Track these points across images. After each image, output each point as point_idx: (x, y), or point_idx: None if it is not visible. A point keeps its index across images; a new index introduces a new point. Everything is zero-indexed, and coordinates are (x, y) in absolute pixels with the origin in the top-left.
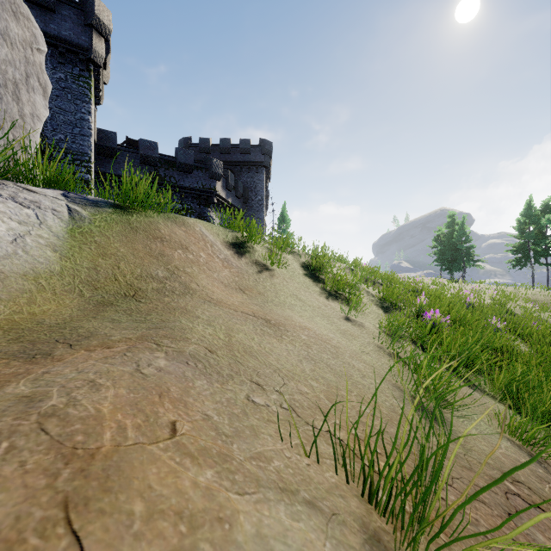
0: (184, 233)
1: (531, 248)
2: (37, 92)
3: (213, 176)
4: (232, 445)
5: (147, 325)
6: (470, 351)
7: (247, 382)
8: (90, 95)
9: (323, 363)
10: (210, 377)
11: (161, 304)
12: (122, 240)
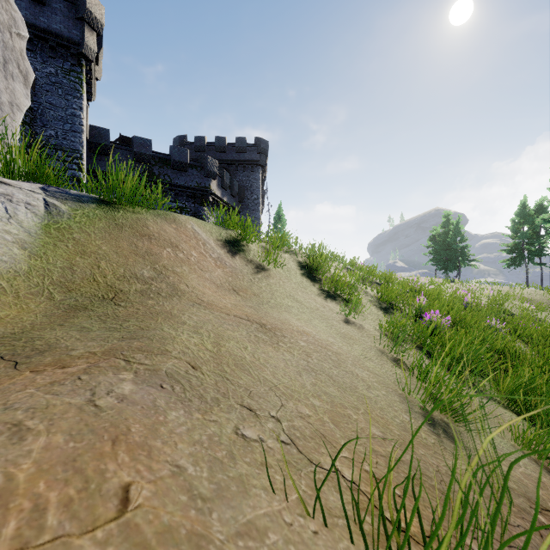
0: (175, 231)
1: (525, 248)
2: (17, 80)
3: (209, 175)
4: (210, 515)
5: (121, 333)
6: (475, 355)
7: (236, 407)
8: (82, 90)
9: (324, 375)
10: (189, 404)
11: (143, 308)
12: (105, 237)
